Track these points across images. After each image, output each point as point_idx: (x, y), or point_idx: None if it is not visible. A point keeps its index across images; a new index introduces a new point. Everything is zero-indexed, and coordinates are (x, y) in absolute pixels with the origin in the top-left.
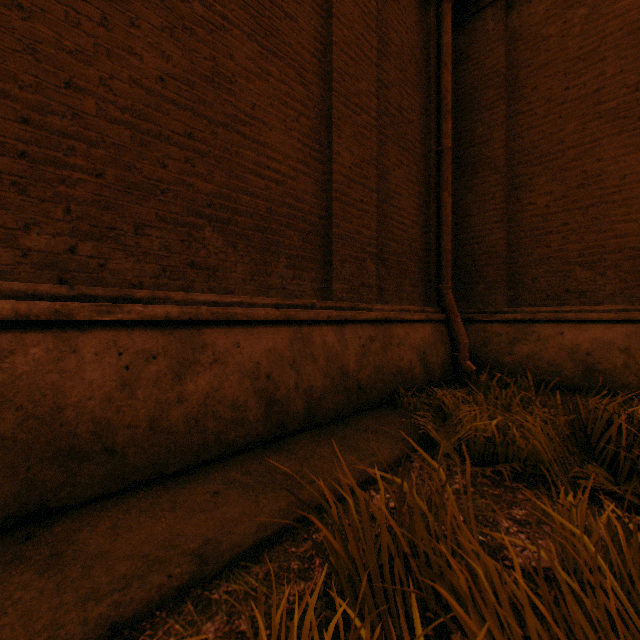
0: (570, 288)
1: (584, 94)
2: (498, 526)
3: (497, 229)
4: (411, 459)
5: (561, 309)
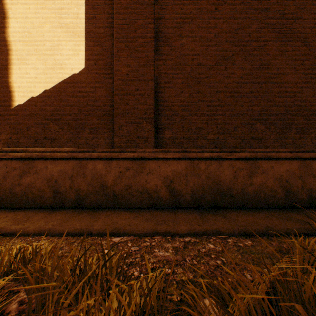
0: None
1: None
2: None
3: None
4: None
5: None
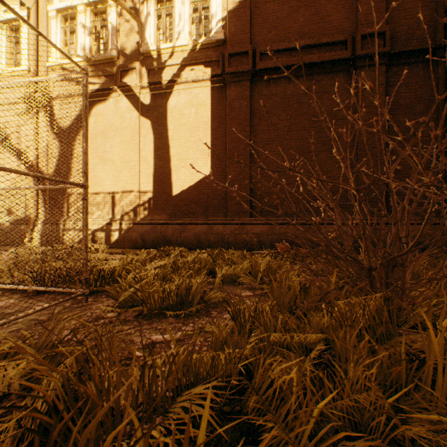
0: None
1: None
2: None
3: None
4: None
5: None
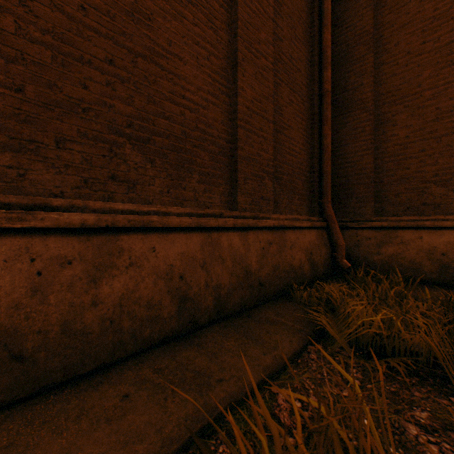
0: (426, 201)
1: (438, 46)
2: (406, 434)
3: (366, 155)
4: (308, 350)
5: (420, 218)
